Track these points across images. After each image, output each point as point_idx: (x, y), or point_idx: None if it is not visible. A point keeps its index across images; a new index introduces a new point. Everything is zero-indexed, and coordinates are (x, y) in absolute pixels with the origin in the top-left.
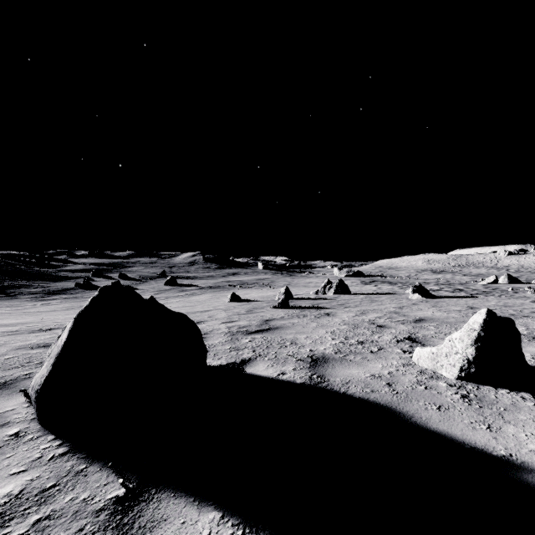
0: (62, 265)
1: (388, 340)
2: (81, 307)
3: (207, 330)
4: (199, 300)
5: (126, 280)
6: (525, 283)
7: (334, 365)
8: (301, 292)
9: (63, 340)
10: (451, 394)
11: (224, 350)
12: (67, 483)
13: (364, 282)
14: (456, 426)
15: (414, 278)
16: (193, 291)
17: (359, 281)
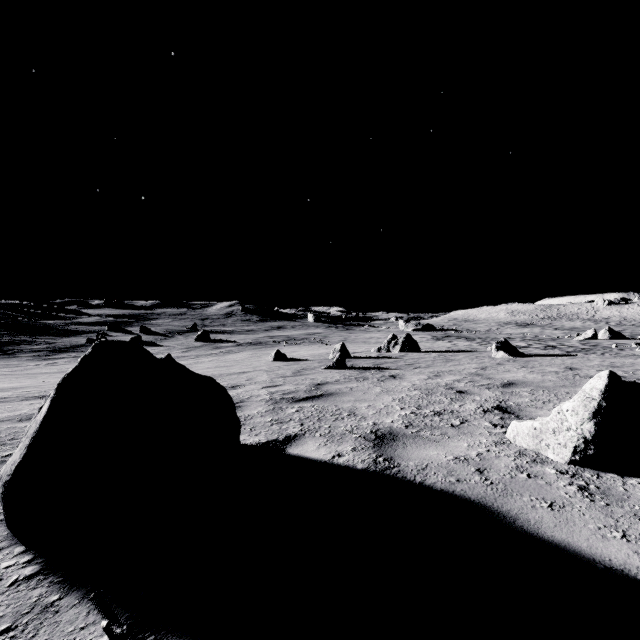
0: (72, 317)
1: (472, 410)
2: None
3: (244, 397)
4: (236, 359)
5: (149, 335)
6: (630, 339)
7: (406, 444)
8: (360, 349)
9: (43, 414)
10: (565, 485)
11: (264, 423)
12: (27, 625)
13: (436, 338)
14: (578, 534)
15: (495, 333)
16: (229, 348)
17: (429, 336)
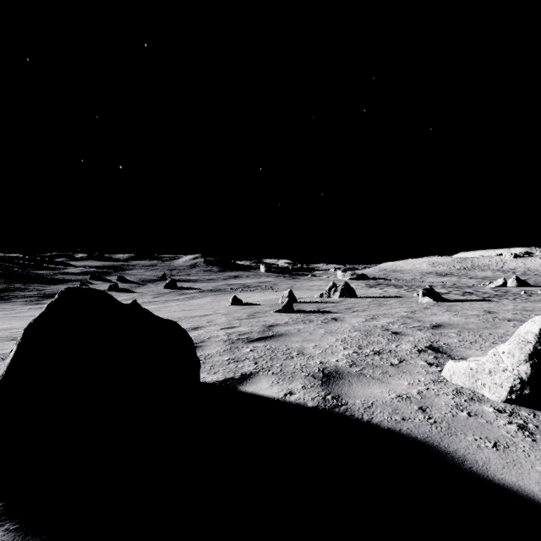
0: (59, 268)
1: (408, 350)
2: None
3: (204, 337)
4: (199, 304)
5: (125, 283)
6: (534, 286)
7: (351, 382)
8: (305, 295)
9: (10, 357)
10: (504, 423)
11: (221, 362)
12: None
13: (369, 285)
14: (527, 476)
15: (419, 281)
16: (193, 294)
17: (363, 284)
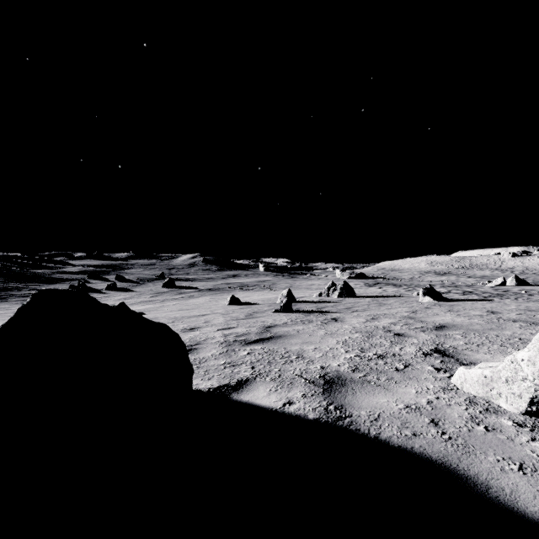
0: (58, 267)
1: (412, 353)
2: None
3: (200, 339)
4: (197, 303)
5: (123, 282)
6: (533, 285)
7: (355, 390)
8: (303, 294)
9: None
10: (527, 440)
11: (217, 366)
12: None
13: (368, 285)
14: None
15: (418, 280)
16: (191, 293)
17: (362, 283)
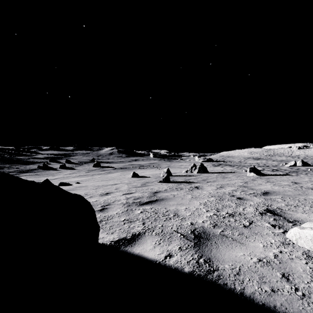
0: (32, 155)
1: (252, 212)
2: (38, 181)
3: (111, 201)
4: (112, 176)
5: (70, 164)
6: (312, 166)
7: (217, 244)
8: (176, 171)
9: None
10: None
11: (119, 222)
12: None
13: (214, 165)
14: None
15: (243, 163)
16: (110, 170)
17: (211, 164)
